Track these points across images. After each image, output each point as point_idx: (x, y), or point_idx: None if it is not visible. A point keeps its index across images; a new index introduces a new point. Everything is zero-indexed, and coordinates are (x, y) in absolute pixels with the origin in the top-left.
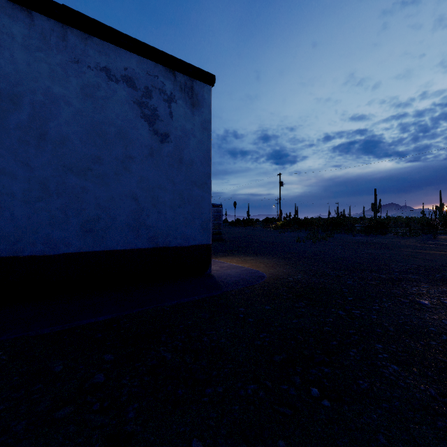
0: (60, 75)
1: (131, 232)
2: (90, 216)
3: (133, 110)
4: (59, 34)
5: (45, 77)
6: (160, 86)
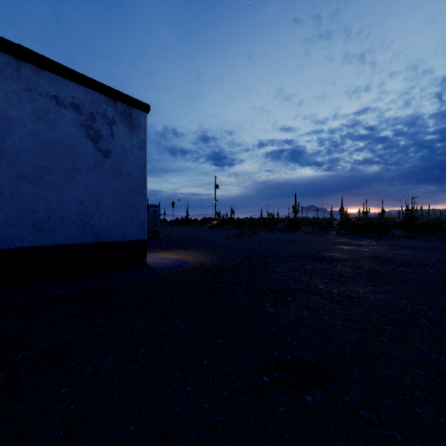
0: (15, 100)
1: (78, 230)
2: (41, 217)
3: (79, 130)
4: (14, 67)
5: (1, 102)
6: (103, 112)
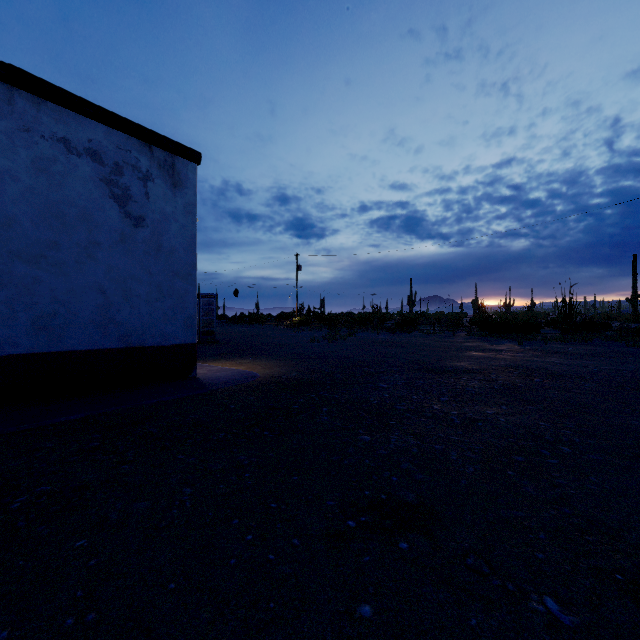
0: (5, 144)
1: (97, 330)
2: (44, 311)
3: (99, 188)
4: (4, 96)
5: None
6: (133, 163)
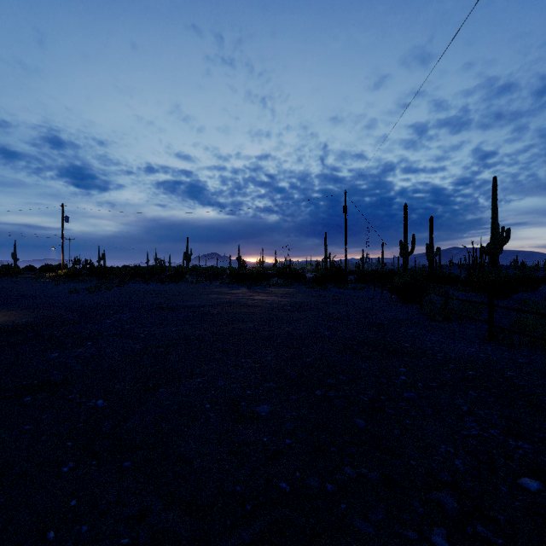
0: None
1: None
2: None
3: None
4: None
5: None
6: None
